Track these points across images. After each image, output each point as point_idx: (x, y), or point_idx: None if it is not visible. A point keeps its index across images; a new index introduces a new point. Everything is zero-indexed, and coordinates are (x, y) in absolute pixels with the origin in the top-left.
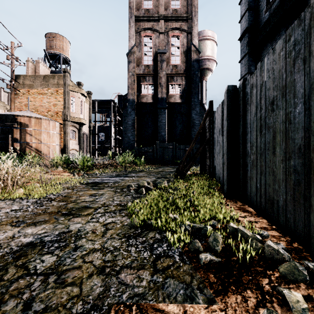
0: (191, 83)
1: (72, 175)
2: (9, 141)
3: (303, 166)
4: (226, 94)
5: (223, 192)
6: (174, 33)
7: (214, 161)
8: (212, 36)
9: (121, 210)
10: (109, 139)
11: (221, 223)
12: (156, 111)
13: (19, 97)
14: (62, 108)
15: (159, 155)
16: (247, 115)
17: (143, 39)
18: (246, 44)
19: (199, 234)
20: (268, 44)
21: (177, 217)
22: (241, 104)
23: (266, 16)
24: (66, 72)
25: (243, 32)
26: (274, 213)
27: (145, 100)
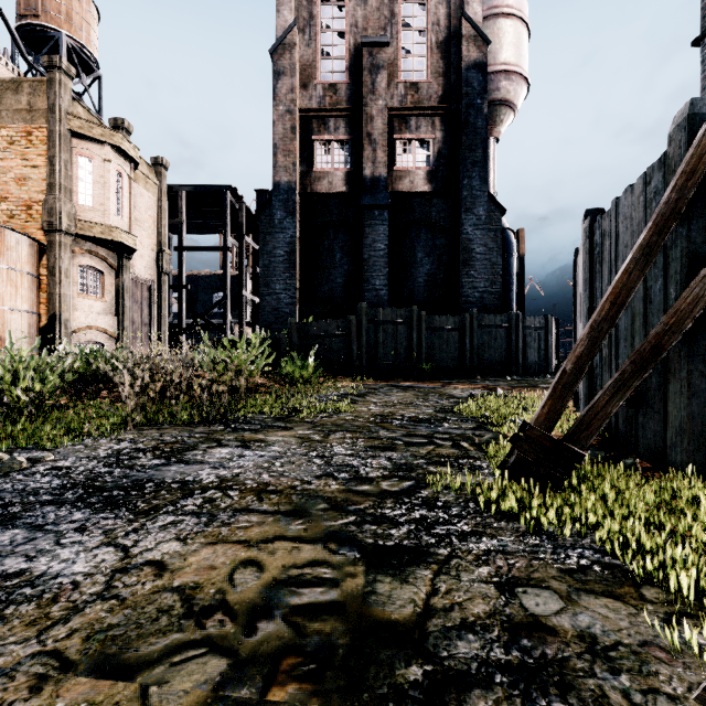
0: (460, 133)
1: None
2: None
3: None
4: None
5: None
6: None
7: None
8: (517, 7)
9: None
10: (220, 300)
11: None
12: (358, 219)
13: None
14: (44, 189)
15: (366, 348)
16: None
17: (320, 11)
18: None
19: None
20: None
21: None
22: None
23: None
24: (57, 70)
25: None
26: None
27: (327, 187)
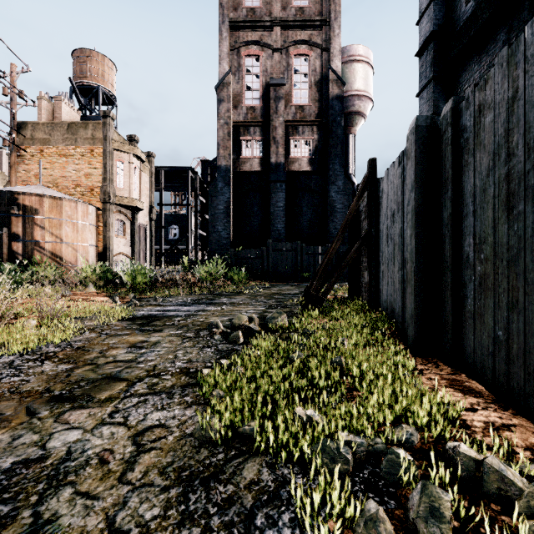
0: (328, 137)
1: (111, 301)
2: (3, 238)
3: None
4: (413, 135)
5: (403, 339)
6: (299, 50)
7: (378, 276)
8: (365, 56)
9: (186, 386)
10: (185, 235)
11: (442, 453)
12: (268, 187)
13: (26, 162)
14: (100, 180)
15: (272, 264)
16: (464, 175)
17: (244, 62)
18: (431, 63)
19: (376, 470)
20: (473, 61)
21: (316, 416)
22: (449, 153)
23: (468, 10)
24: (108, 118)
25: (425, 41)
26: None
27: (249, 167)
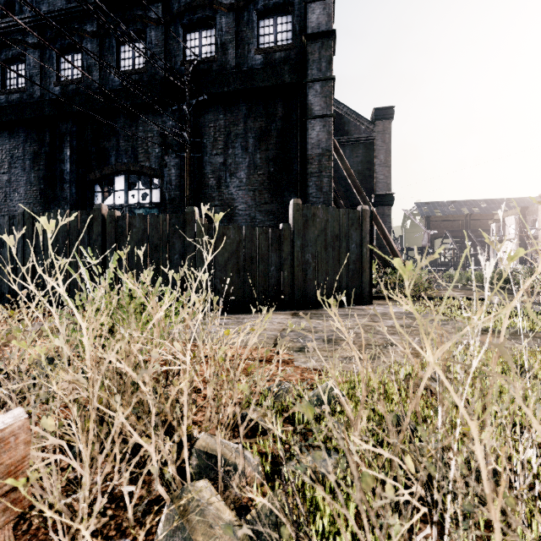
0: None
1: None
2: None
3: (16, 275)
4: None
5: None
6: None
7: None
8: None
9: None
10: None
11: None
12: None
13: None
14: None
15: None
16: None
17: None
18: None
19: None
20: (5, 135)
21: None
22: None
23: (2, 99)
24: None
25: None
26: (5, 299)
27: None
